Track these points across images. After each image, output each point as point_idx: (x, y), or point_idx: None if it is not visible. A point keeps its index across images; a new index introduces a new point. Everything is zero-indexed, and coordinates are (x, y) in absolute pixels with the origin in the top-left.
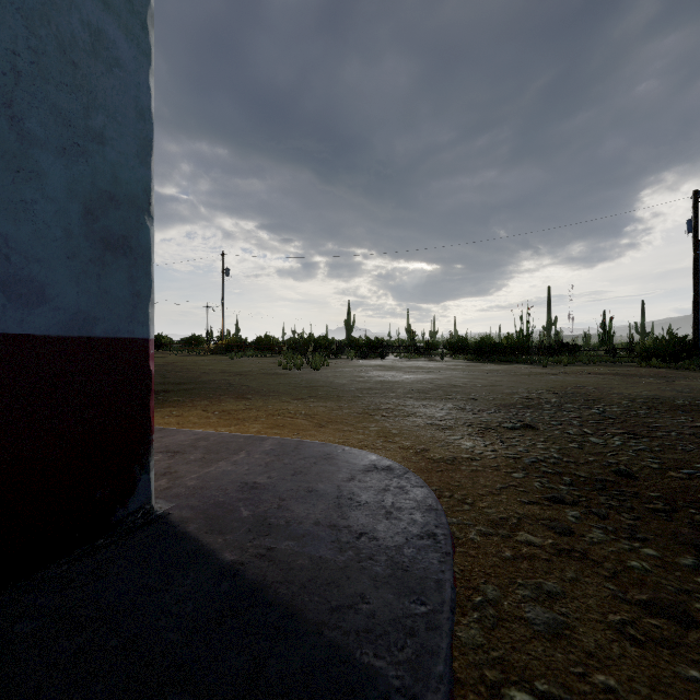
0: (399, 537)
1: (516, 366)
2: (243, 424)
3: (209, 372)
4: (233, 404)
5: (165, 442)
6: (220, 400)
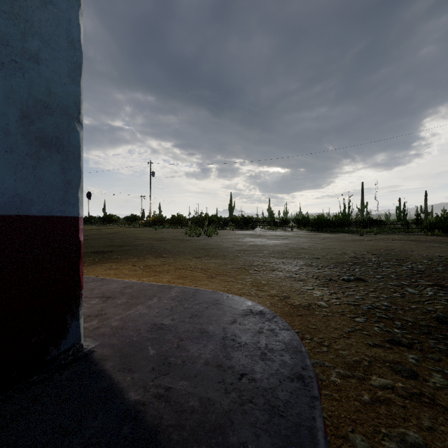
0: (273, 379)
1: (342, 235)
2: (158, 276)
3: (140, 238)
4: (153, 260)
5: (102, 289)
6: (145, 258)
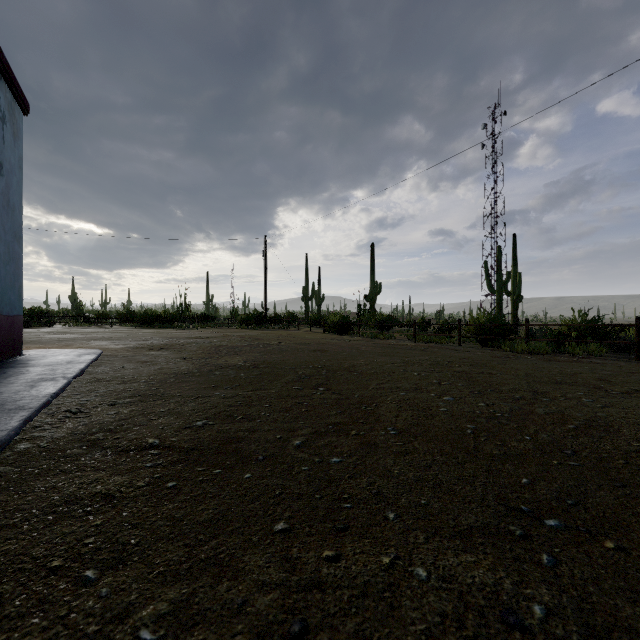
0: (92, 351)
1: (166, 330)
2: None
3: None
4: None
5: None
6: None
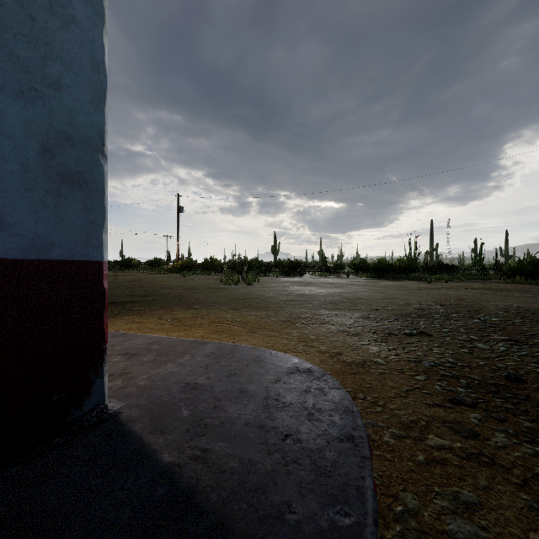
0: (321, 439)
1: (407, 283)
2: (190, 330)
3: (166, 287)
4: (183, 313)
5: (125, 345)
6: (173, 310)
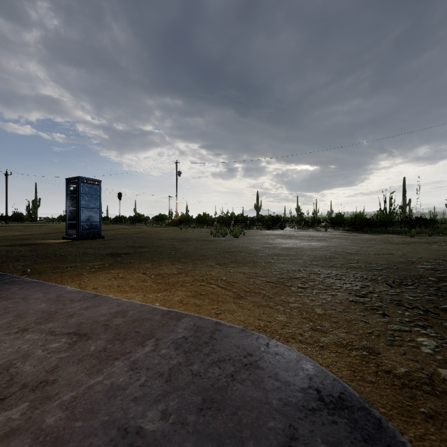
0: None
1: (388, 236)
2: (169, 291)
3: (163, 238)
4: (168, 267)
5: (84, 316)
6: (160, 263)
